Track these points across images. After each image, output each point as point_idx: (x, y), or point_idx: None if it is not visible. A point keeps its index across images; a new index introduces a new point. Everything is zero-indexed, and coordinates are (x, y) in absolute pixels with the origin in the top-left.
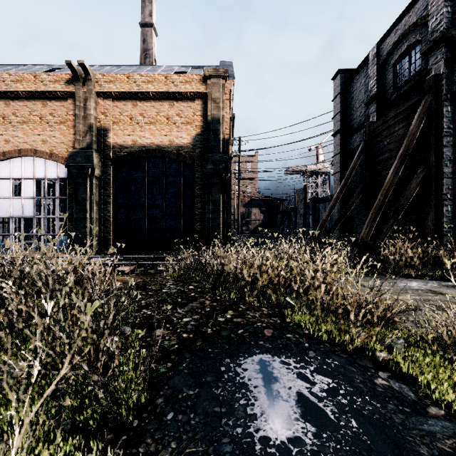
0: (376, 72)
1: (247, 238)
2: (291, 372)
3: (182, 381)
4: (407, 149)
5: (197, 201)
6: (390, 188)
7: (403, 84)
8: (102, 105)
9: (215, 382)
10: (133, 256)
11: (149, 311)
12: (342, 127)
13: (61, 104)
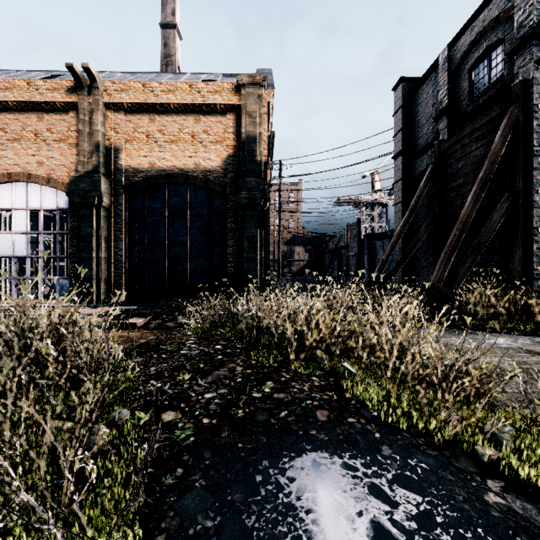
0: (447, 79)
1: (290, 282)
2: (359, 484)
3: (196, 502)
4: (488, 173)
5: (228, 237)
6: (467, 220)
7: (481, 93)
8: (112, 120)
9: (247, 503)
10: (149, 305)
11: (159, 382)
12: (405, 147)
13: (61, 117)
